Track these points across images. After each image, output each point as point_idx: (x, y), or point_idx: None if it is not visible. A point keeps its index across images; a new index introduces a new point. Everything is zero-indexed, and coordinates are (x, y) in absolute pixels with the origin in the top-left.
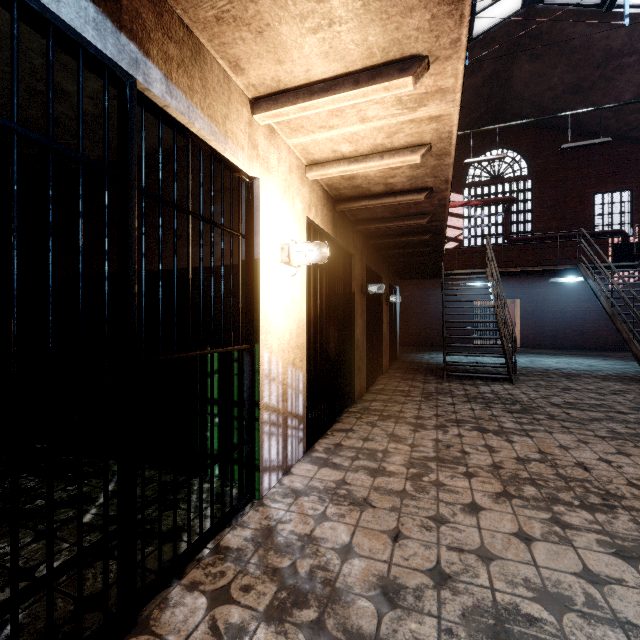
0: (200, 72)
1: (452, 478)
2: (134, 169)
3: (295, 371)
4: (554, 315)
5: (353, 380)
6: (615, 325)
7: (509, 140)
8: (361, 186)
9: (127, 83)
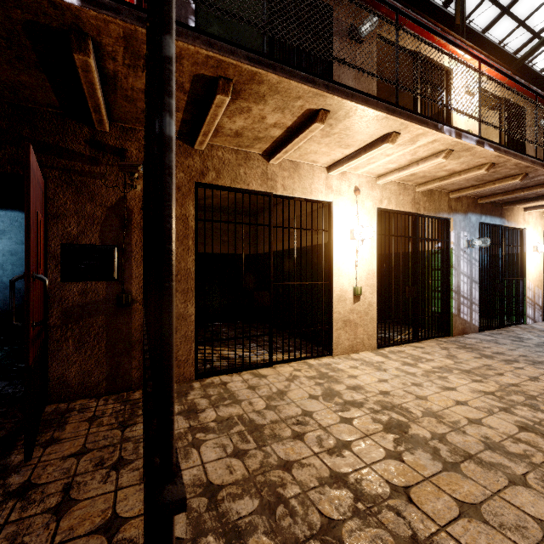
0: (512, 213)
1: None
2: (503, 242)
3: (538, 289)
4: None
5: None
6: None
7: None
8: None
9: (502, 227)
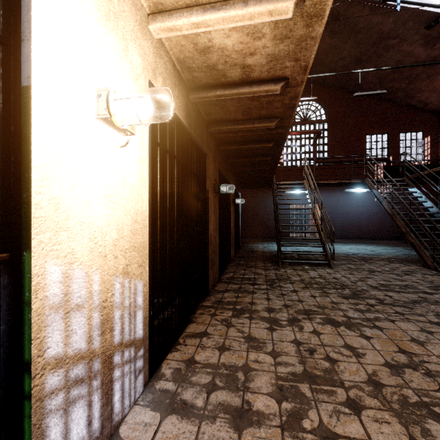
0: None
1: (338, 417)
2: None
3: (129, 282)
4: (342, 216)
5: (207, 273)
6: (395, 222)
7: (313, 94)
8: (216, 67)
9: None
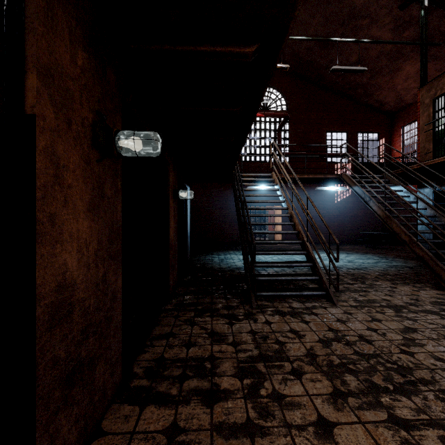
0: None
1: None
2: None
3: None
4: (303, 219)
5: None
6: (390, 227)
7: (274, 81)
8: None
9: None
